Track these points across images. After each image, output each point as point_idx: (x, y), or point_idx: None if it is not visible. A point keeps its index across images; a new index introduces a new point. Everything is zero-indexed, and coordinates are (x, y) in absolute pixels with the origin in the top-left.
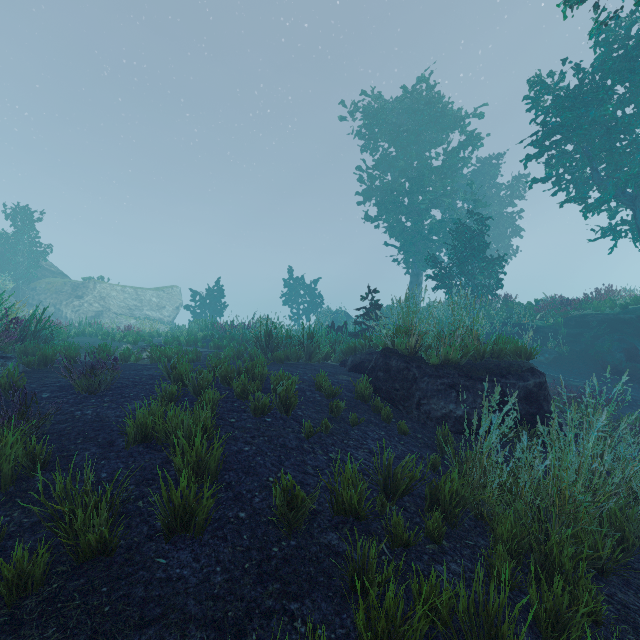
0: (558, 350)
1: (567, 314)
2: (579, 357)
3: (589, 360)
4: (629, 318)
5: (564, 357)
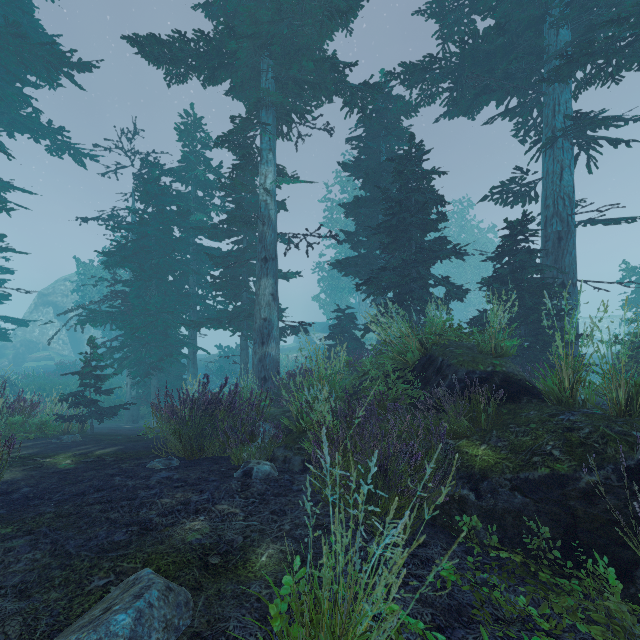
0: None
1: None
2: None
3: None
4: None
5: None
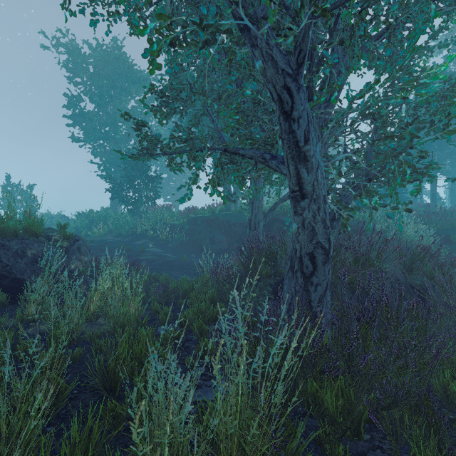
0: (182, 239)
1: (189, 216)
2: (192, 243)
3: (196, 244)
4: (213, 218)
5: (185, 243)
